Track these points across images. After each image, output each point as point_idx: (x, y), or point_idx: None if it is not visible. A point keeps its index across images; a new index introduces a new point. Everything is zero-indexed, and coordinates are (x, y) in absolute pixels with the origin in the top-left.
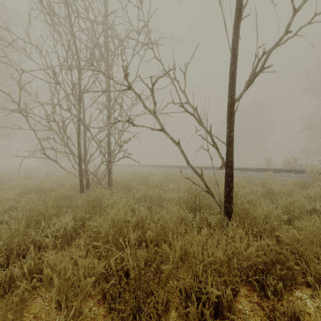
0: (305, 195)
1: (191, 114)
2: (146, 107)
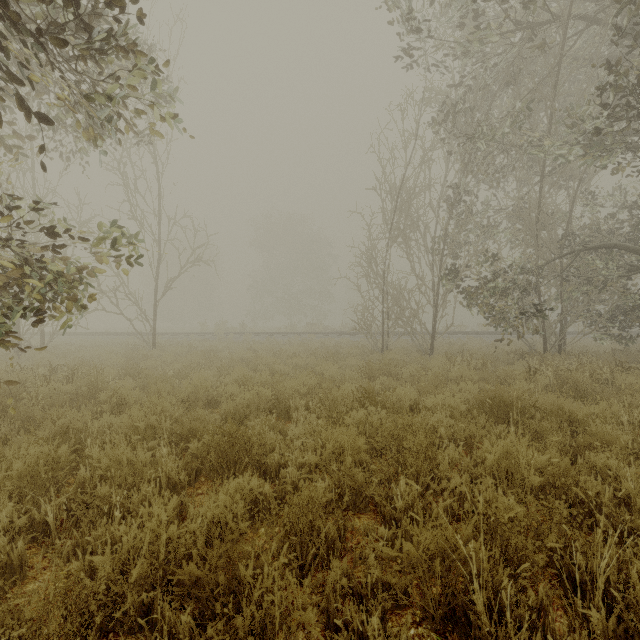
0: (200, 345)
1: (134, 302)
2: (113, 303)
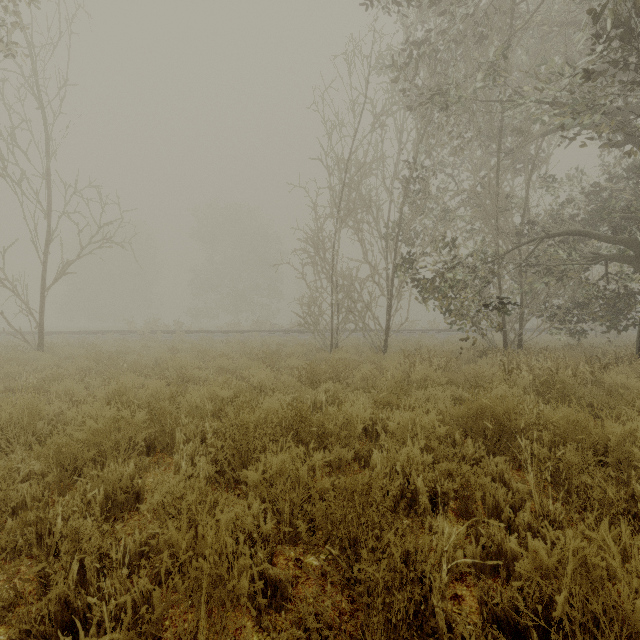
0: (113, 346)
1: (11, 290)
2: None
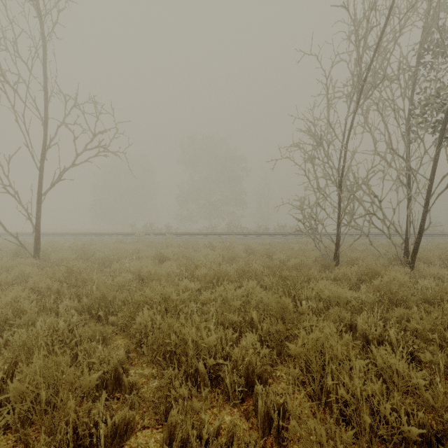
0: (111, 248)
1: (13, 196)
2: None
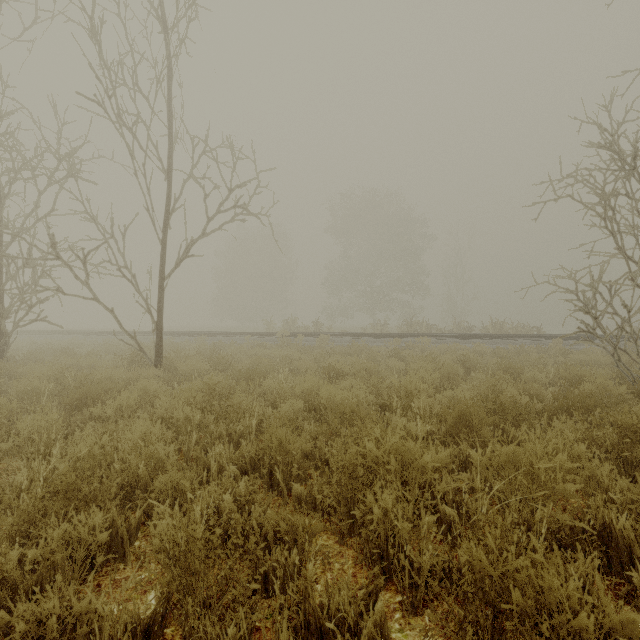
0: (248, 354)
1: (129, 281)
2: (78, 278)
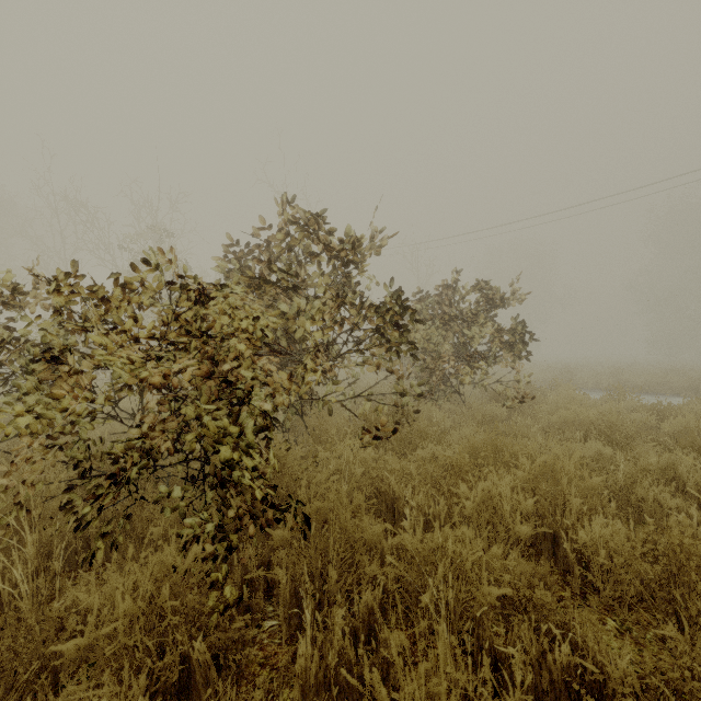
0: None
1: None
2: None
